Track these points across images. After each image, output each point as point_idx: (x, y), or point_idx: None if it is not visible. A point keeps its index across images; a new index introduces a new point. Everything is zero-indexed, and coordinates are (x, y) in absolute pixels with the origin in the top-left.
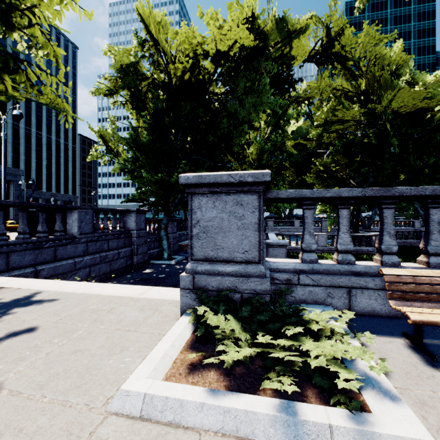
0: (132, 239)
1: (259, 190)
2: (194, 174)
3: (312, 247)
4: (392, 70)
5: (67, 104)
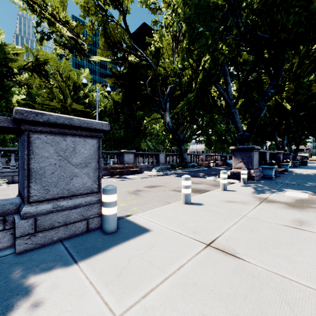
0: None
1: None
2: None
3: (0, 165)
4: (78, 86)
5: None
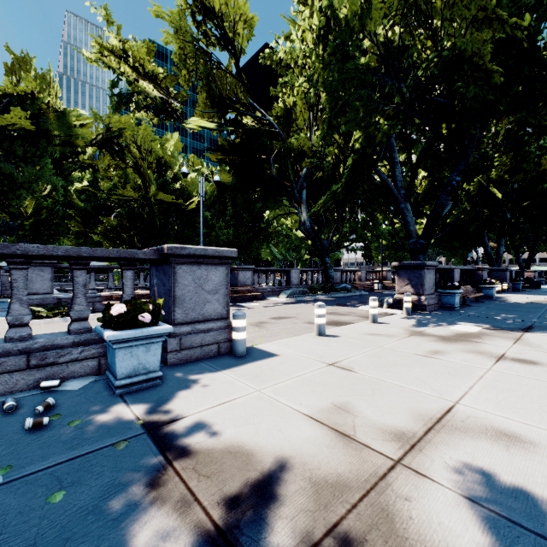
0: None
1: (52, 266)
2: None
3: None
4: (164, 163)
5: None
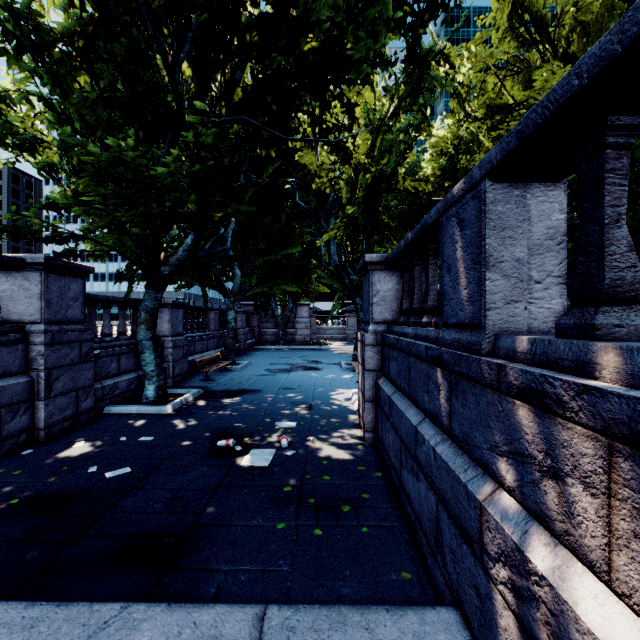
0: (29, 350)
1: None
2: None
3: None
4: None
5: None
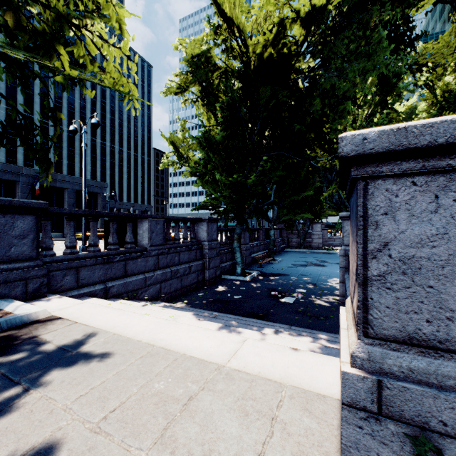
0: (203, 251)
1: None
2: (384, 128)
3: None
4: None
5: (133, 86)
